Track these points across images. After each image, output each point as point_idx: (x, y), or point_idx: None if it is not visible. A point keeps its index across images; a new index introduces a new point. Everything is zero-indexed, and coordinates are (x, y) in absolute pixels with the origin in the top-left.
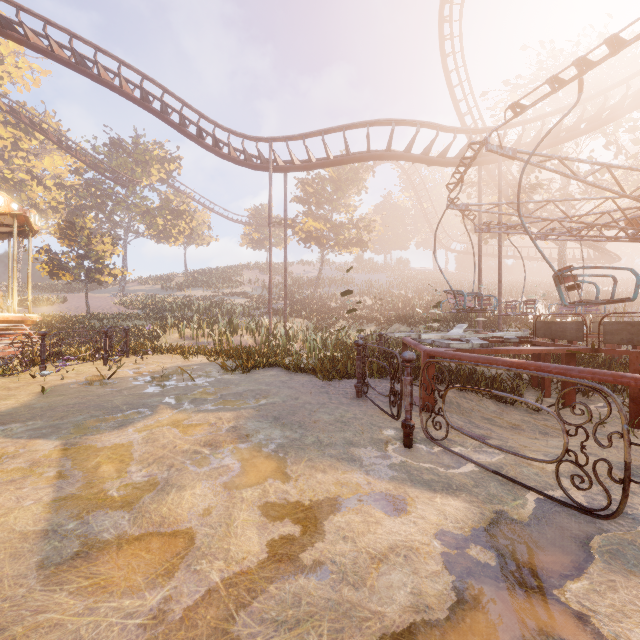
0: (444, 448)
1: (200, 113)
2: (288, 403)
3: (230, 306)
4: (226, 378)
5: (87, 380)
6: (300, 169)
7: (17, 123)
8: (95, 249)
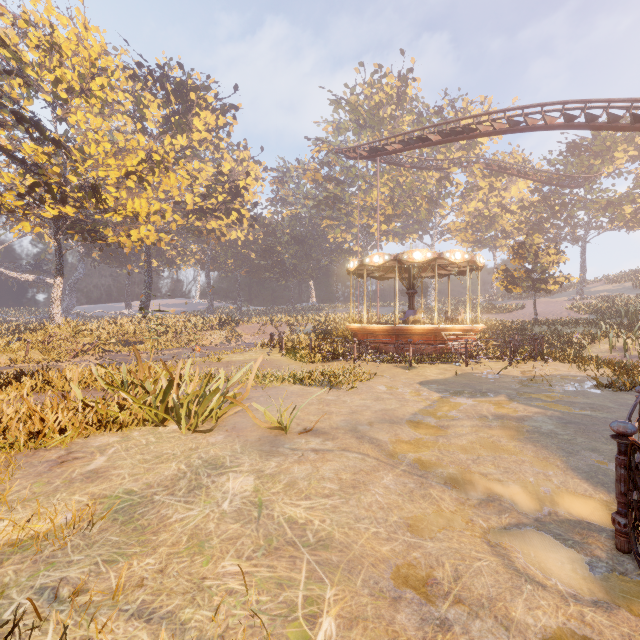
0: None
1: (631, 100)
2: (603, 419)
3: None
4: (588, 392)
5: (486, 373)
6: None
7: (490, 172)
8: (540, 262)
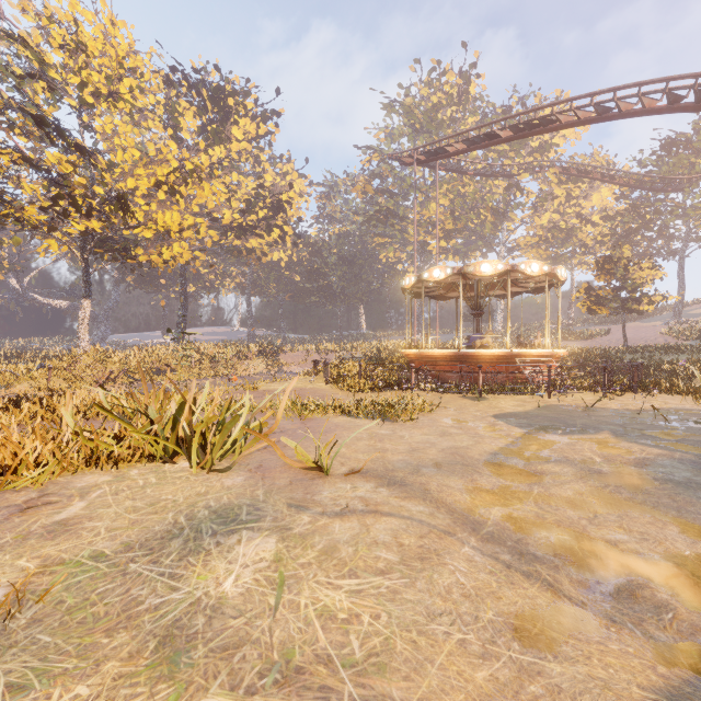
0: None
1: None
2: None
3: None
4: None
5: (575, 405)
6: None
7: (568, 178)
8: (631, 278)
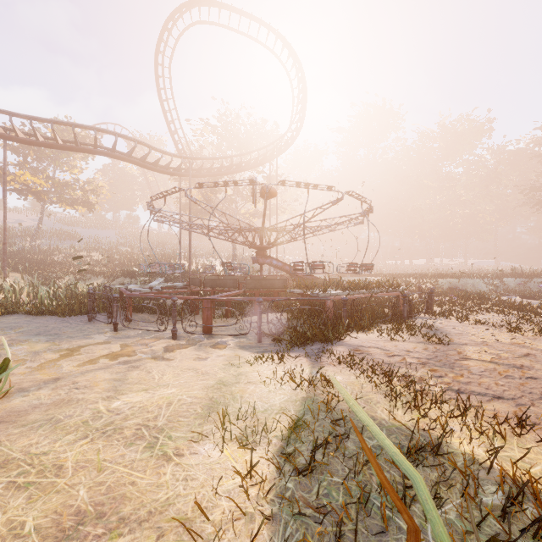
0: (129, 328)
1: None
2: (42, 329)
3: None
4: None
5: None
6: (25, 142)
7: None
8: None
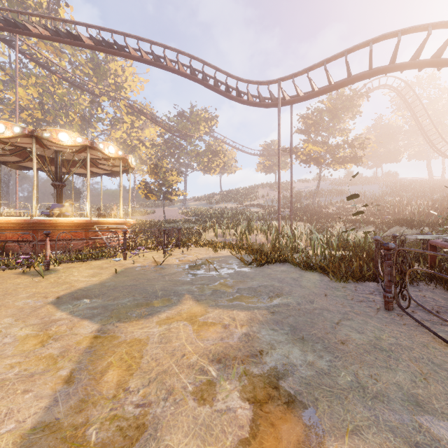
0: None
1: (227, 73)
2: (303, 306)
3: (249, 213)
4: (243, 271)
5: (148, 264)
6: (304, 99)
7: (132, 112)
8: (168, 179)
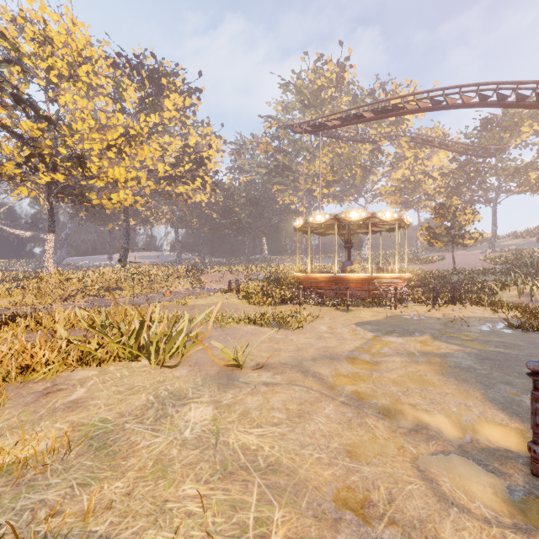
0: None
1: (537, 82)
2: (515, 356)
3: None
4: (501, 331)
5: (412, 315)
6: None
7: (415, 144)
8: (458, 220)
